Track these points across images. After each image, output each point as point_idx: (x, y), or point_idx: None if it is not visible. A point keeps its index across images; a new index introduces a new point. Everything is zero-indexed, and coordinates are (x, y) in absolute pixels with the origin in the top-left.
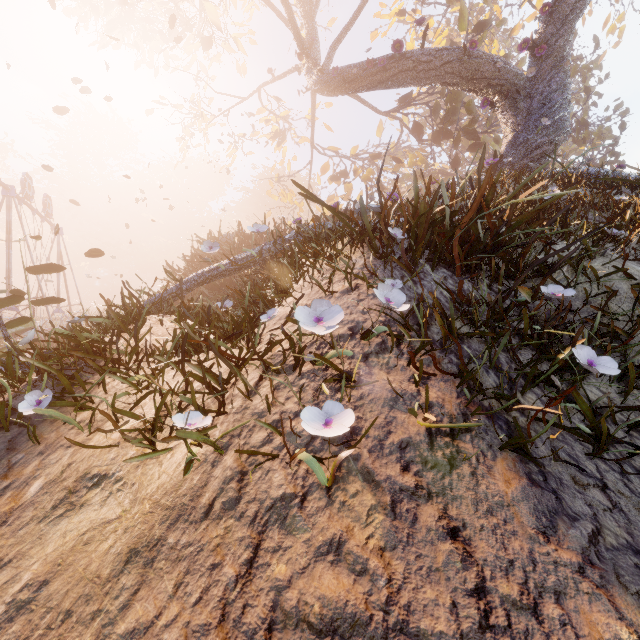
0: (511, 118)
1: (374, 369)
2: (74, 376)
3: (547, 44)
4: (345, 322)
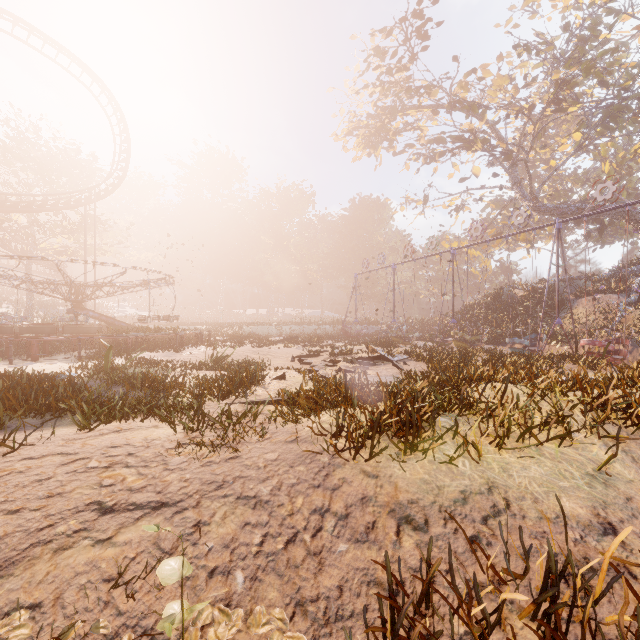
0: None
1: None
2: None
3: None
4: None
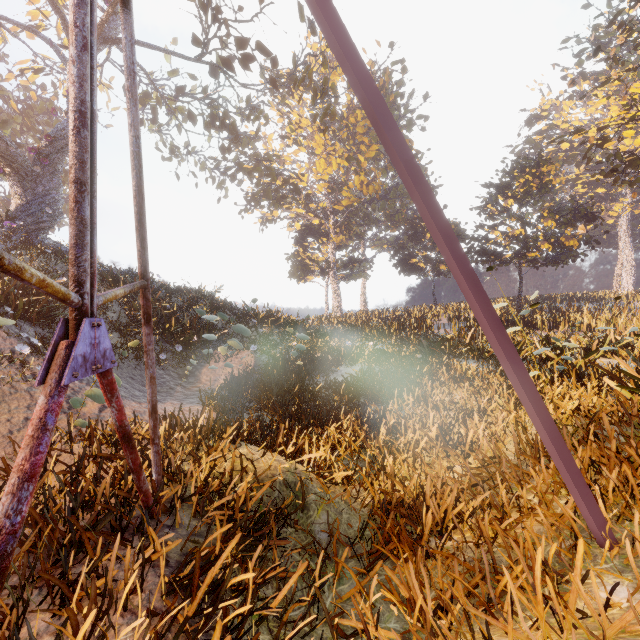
0: (21, 189)
1: (30, 362)
2: None
3: (49, 157)
4: (7, 349)
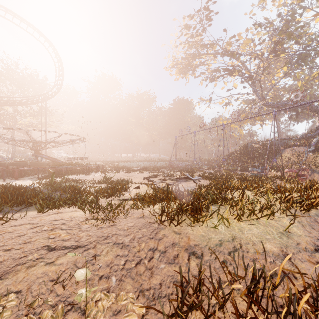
0: None
1: None
2: (316, 169)
3: None
4: None
